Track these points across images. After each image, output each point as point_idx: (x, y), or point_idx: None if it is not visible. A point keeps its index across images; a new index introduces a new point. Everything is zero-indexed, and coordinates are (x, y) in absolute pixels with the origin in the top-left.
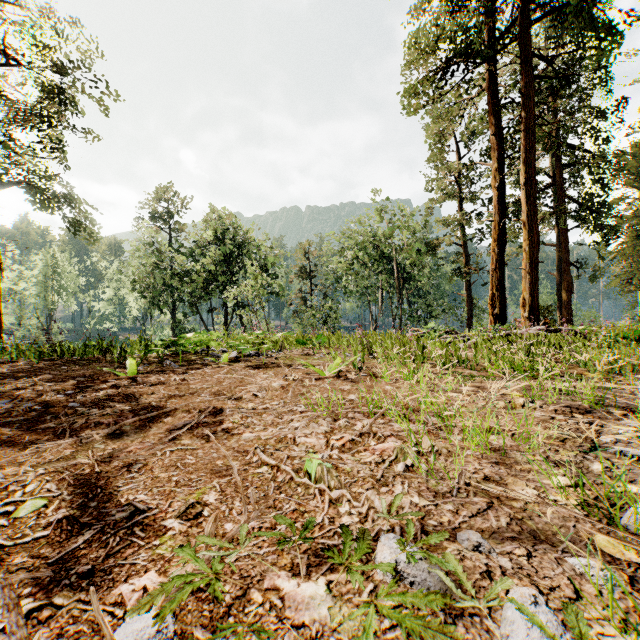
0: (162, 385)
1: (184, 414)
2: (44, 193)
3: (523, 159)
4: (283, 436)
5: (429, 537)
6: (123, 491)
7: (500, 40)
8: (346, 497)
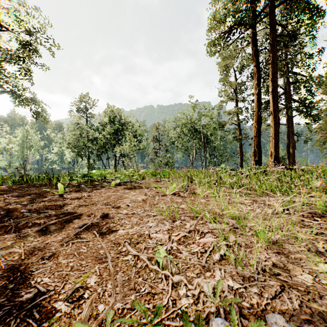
0: (77, 199)
1: (85, 217)
2: (20, 97)
3: (271, 78)
4: (142, 232)
5: (250, 326)
6: (35, 275)
7: (258, 16)
8: (183, 282)
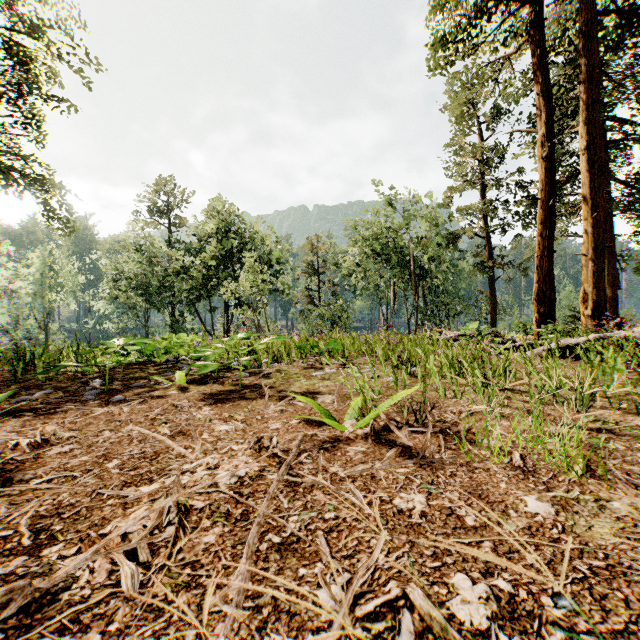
0: None
1: None
2: (8, 172)
3: (584, 117)
4: None
5: None
6: None
7: None
8: None
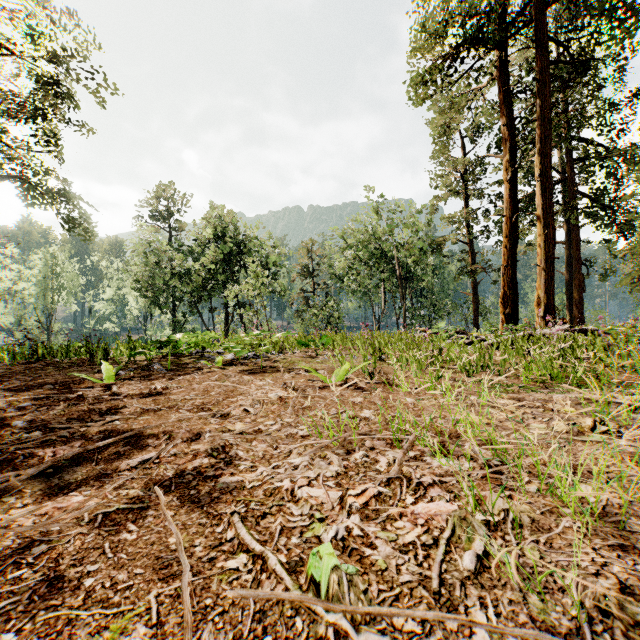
0: (139, 395)
1: (149, 440)
2: (36, 188)
3: (538, 149)
4: (277, 483)
5: None
6: None
7: (512, 25)
8: None
